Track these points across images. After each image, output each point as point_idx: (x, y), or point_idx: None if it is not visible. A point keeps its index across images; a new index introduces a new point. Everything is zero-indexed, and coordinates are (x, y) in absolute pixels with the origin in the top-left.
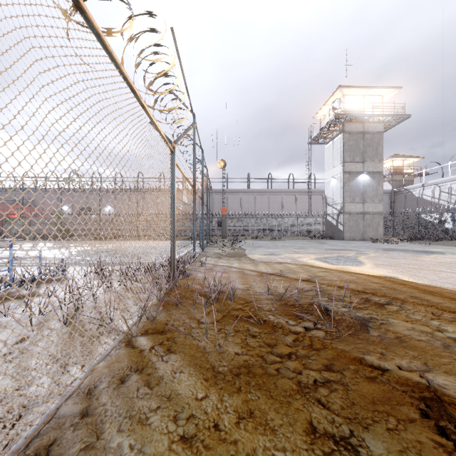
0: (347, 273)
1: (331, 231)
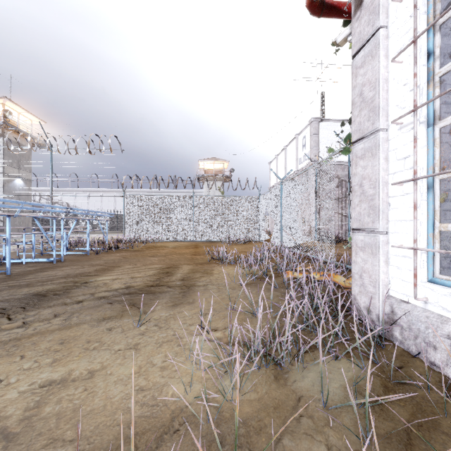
0: None
1: None
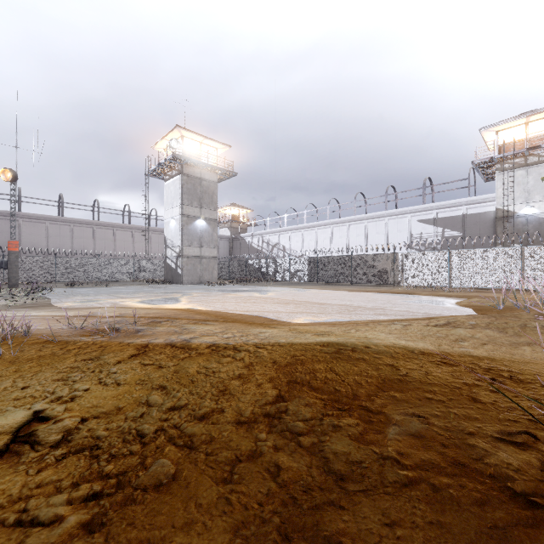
0: (158, 309)
1: (171, 275)
